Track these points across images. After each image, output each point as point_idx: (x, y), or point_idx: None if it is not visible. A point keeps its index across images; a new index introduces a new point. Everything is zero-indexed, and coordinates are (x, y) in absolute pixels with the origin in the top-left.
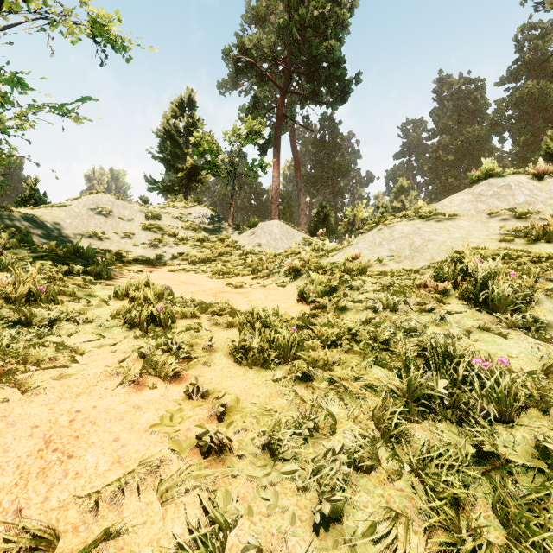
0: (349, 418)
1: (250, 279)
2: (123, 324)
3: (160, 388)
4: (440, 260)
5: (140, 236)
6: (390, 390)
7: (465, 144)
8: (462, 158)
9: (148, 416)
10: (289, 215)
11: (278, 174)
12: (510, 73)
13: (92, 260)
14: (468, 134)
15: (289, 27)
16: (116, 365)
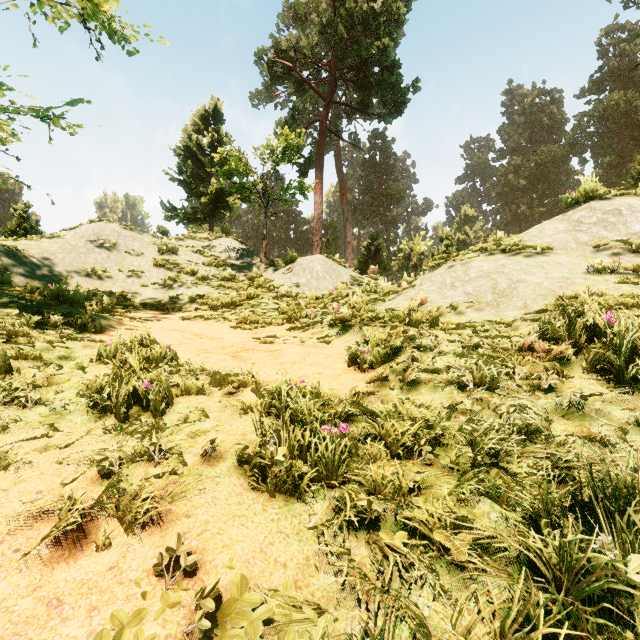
0: (455, 633)
1: (284, 330)
2: (94, 406)
3: (113, 547)
4: (537, 308)
5: (151, 274)
6: (518, 557)
7: (539, 166)
8: (536, 182)
9: (67, 633)
10: (334, 249)
11: (321, 200)
12: (592, 83)
13: (82, 306)
14: (543, 154)
15: (333, 24)
16: (55, 490)
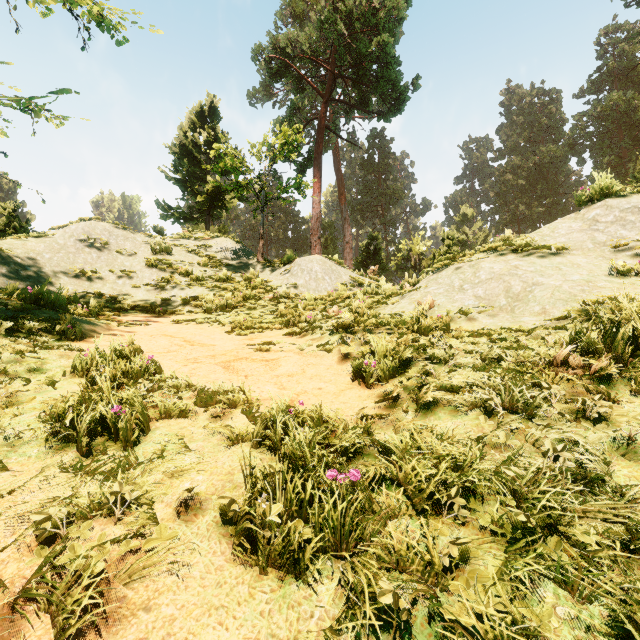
0: None
1: (281, 335)
2: (55, 433)
3: None
4: (558, 314)
5: (143, 275)
6: None
7: (538, 166)
8: (535, 183)
9: None
10: (332, 249)
11: (319, 199)
12: (591, 83)
13: (64, 309)
14: (542, 154)
15: (332, 20)
16: None
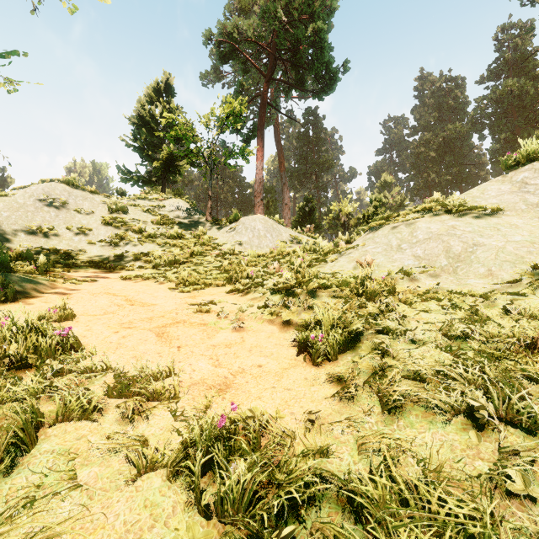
0: None
1: (224, 293)
2: None
3: None
4: (507, 277)
5: (98, 232)
6: None
7: (446, 141)
8: (443, 155)
9: None
10: (273, 210)
11: (262, 166)
12: (490, 72)
13: (6, 268)
14: (450, 131)
15: (273, 8)
16: None
